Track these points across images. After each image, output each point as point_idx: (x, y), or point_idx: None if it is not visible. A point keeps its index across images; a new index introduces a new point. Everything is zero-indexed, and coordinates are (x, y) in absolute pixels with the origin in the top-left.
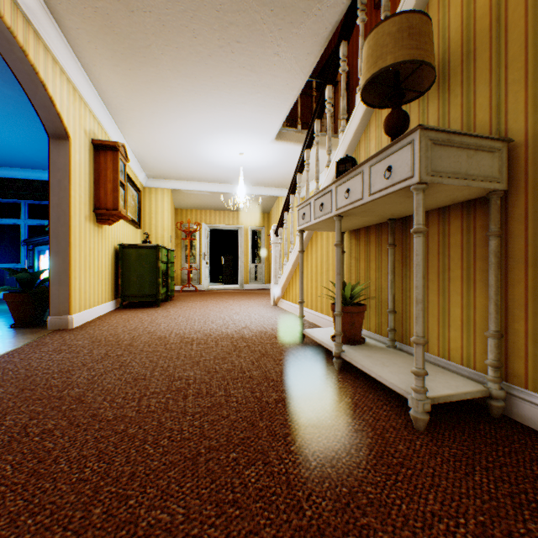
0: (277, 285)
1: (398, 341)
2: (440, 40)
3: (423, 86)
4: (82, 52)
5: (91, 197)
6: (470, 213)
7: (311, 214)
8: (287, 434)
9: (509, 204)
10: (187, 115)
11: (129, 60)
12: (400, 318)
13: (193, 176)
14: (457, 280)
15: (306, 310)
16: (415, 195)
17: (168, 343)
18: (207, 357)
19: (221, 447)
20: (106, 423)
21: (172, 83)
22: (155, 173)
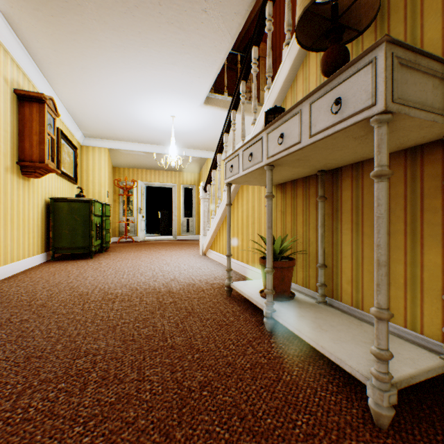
0: (206, 236)
1: (327, 296)
2: None
3: (360, 25)
4: None
5: (13, 149)
6: (416, 160)
7: (239, 166)
8: None
9: None
10: (118, 73)
11: (50, 3)
12: (330, 272)
13: (129, 136)
14: (399, 234)
15: (232, 261)
16: (377, 128)
17: (88, 301)
18: (126, 319)
19: None
20: None
21: (100, 36)
22: (92, 132)
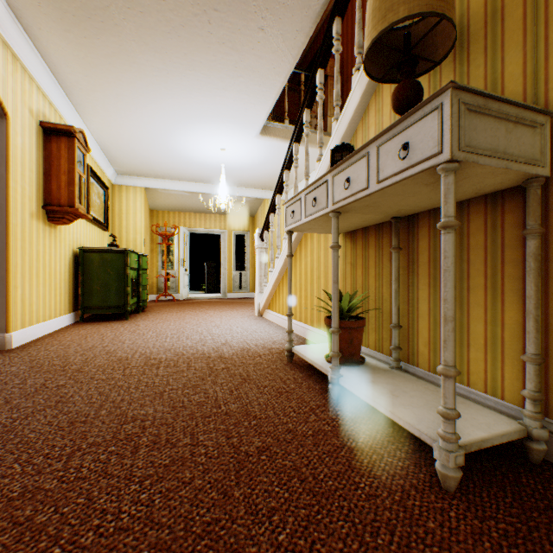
0: (263, 294)
1: (403, 361)
2: (456, 1)
3: (437, 55)
4: (22, 9)
5: (39, 191)
6: (496, 207)
7: (302, 212)
8: (273, 510)
9: (551, 195)
10: (159, 100)
11: (84, 24)
12: (406, 333)
13: (170, 173)
14: (479, 289)
15: (294, 322)
16: (444, 177)
17: (128, 366)
18: (174, 386)
19: (174, 544)
20: (4, 505)
21: (139, 59)
22: (126, 169)
